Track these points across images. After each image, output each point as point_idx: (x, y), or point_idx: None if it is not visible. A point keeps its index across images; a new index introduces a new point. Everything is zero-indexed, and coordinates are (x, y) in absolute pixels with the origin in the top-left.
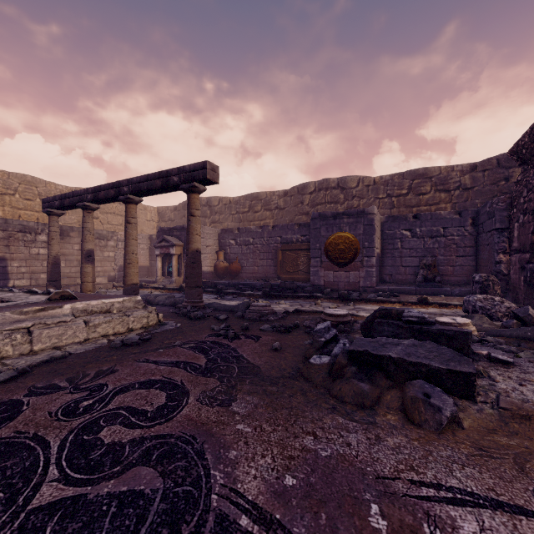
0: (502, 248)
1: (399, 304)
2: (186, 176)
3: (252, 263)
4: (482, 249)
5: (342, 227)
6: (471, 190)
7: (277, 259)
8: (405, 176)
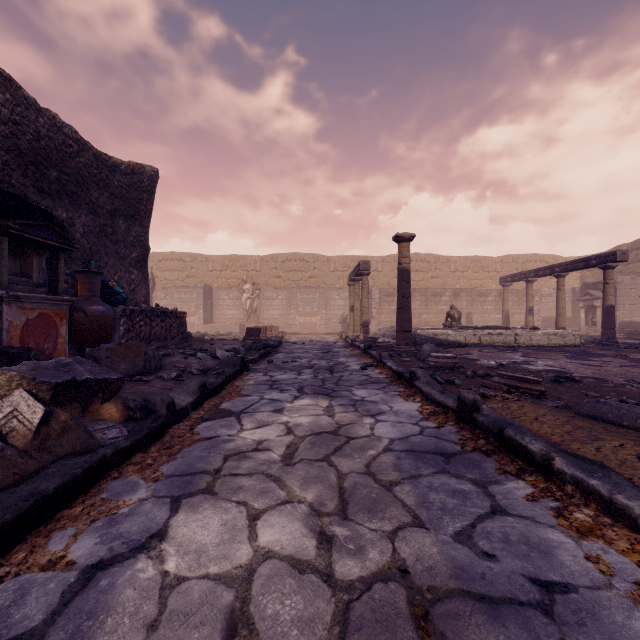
0: None
1: None
2: (601, 260)
3: None
4: None
5: None
6: None
7: None
8: None
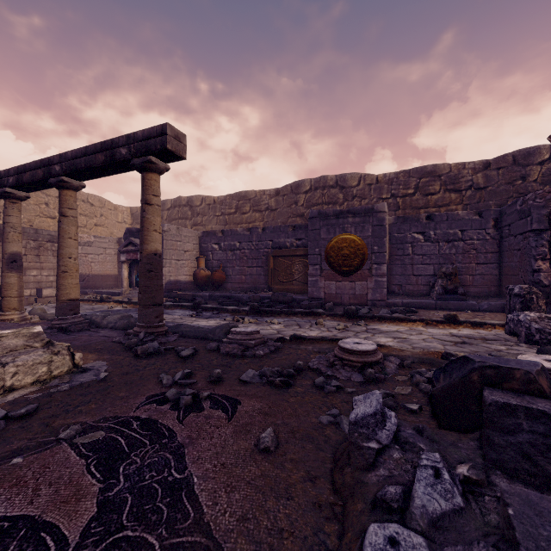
0: (541, 253)
1: (421, 322)
2: (138, 146)
3: (238, 271)
4: (509, 255)
5: (346, 228)
6: (485, 190)
7: (268, 266)
8: (411, 174)
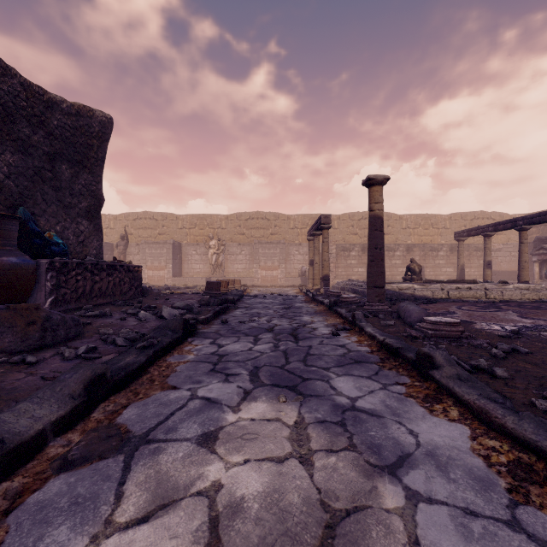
0: None
1: None
2: None
3: None
4: None
5: None
6: None
7: None
8: None
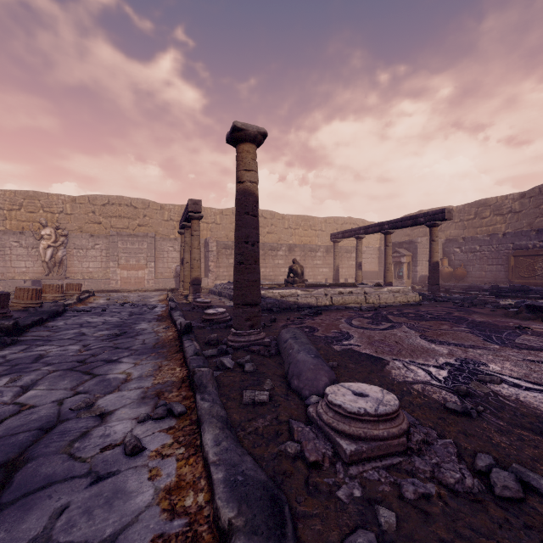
0: None
1: None
2: (429, 218)
3: (478, 268)
4: None
5: None
6: None
7: (508, 264)
8: None
